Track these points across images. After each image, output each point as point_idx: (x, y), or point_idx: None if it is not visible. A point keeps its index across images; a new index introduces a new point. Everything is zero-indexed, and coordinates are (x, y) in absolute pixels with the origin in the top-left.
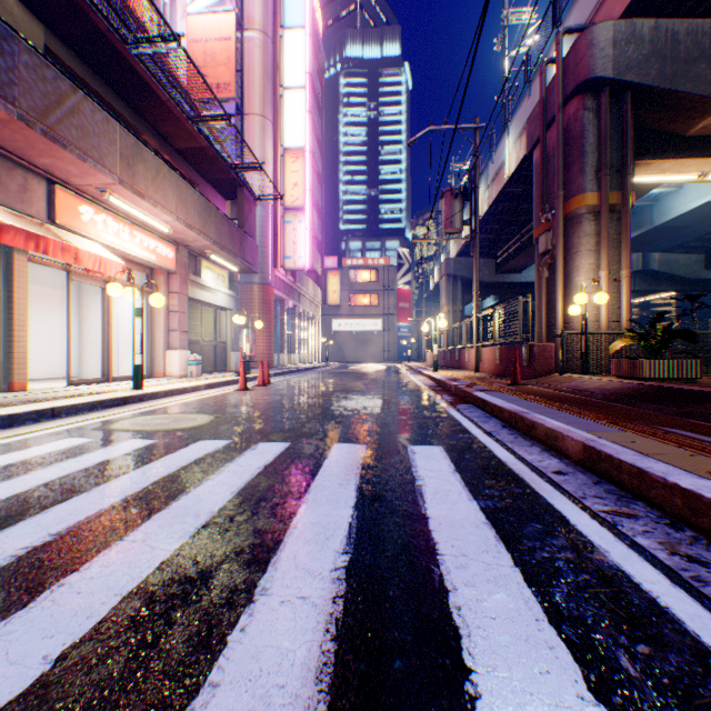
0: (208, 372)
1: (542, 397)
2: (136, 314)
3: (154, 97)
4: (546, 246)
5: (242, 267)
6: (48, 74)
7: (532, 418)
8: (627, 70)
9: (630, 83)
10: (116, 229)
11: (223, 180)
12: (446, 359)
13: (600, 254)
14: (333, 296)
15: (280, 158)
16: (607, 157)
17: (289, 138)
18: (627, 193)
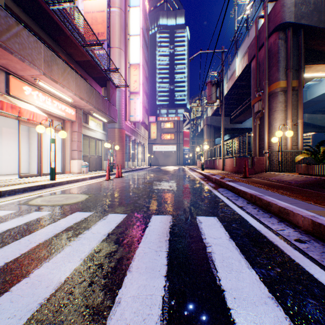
0: (92, 171)
1: (264, 185)
2: (51, 142)
3: (63, 33)
4: (258, 108)
5: (109, 119)
6: (1, 14)
7: (267, 199)
8: (301, 18)
9: (303, 25)
10: (43, 99)
11: (100, 77)
12: (207, 164)
13: (287, 112)
14: (153, 134)
15: (128, 68)
16: (291, 62)
17: (132, 59)
18: (301, 81)
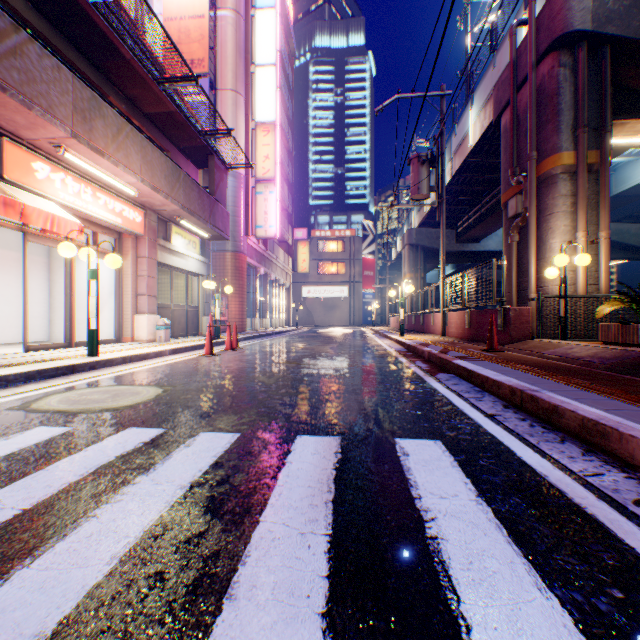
0: (179, 336)
1: (534, 366)
2: (90, 276)
3: (118, 54)
4: (516, 209)
5: (213, 233)
6: None
7: (551, 400)
8: (607, 22)
9: (610, 36)
10: (76, 189)
11: (194, 148)
12: (410, 323)
13: (577, 215)
14: (303, 264)
15: (252, 132)
16: (585, 114)
17: (260, 113)
18: (606, 151)
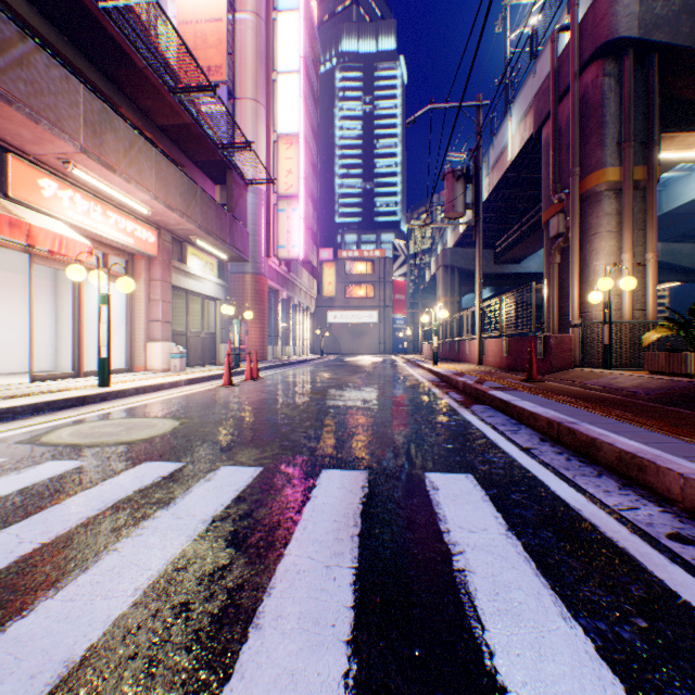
0: (195, 365)
1: (575, 397)
2: (101, 301)
3: (130, 63)
4: (558, 228)
5: (232, 254)
6: None
7: (589, 432)
8: (654, 29)
9: (658, 44)
10: (85, 207)
11: (211, 162)
12: (444, 351)
13: (623, 236)
14: (329, 287)
15: (274, 144)
16: (631, 127)
17: (283, 124)
18: (653, 167)
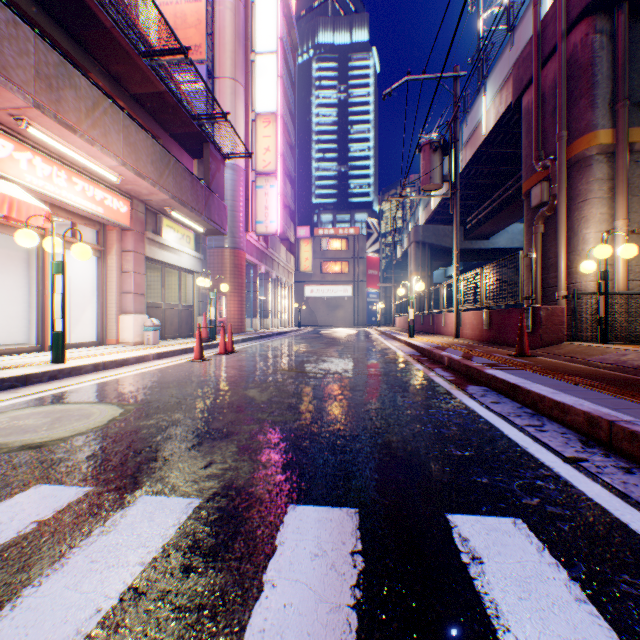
0: (171, 338)
1: (592, 379)
2: (55, 269)
3: (96, 22)
4: (541, 197)
5: (208, 227)
6: None
7: None
8: None
9: None
10: (46, 172)
11: (188, 134)
12: (417, 324)
13: (617, 201)
14: (306, 263)
15: (252, 123)
16: (625, 85)
17: (261, 103)
18: None
